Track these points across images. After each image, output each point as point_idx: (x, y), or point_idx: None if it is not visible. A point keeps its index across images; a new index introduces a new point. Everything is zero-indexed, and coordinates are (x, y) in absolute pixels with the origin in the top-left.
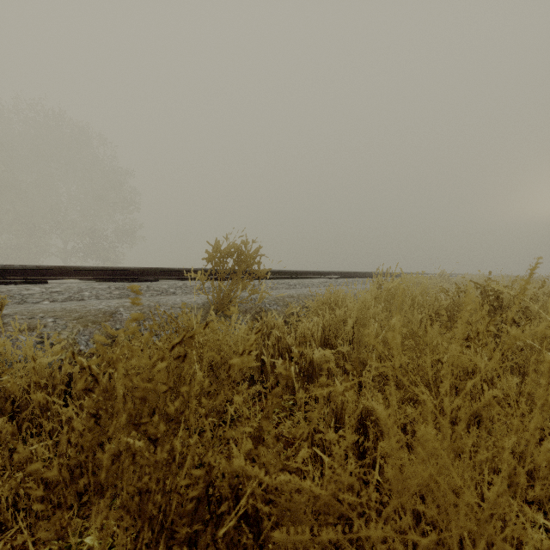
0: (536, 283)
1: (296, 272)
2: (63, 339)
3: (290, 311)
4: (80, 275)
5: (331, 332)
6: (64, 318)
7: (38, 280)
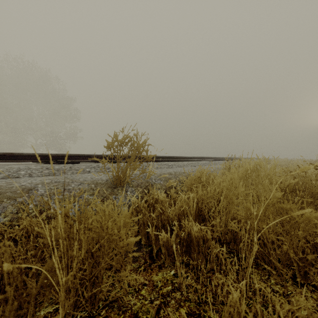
0: None
1: (173, 157)
2: None
3: (170, 185)
4: (24, 159)
5: (203, 205)
6: None
7: None
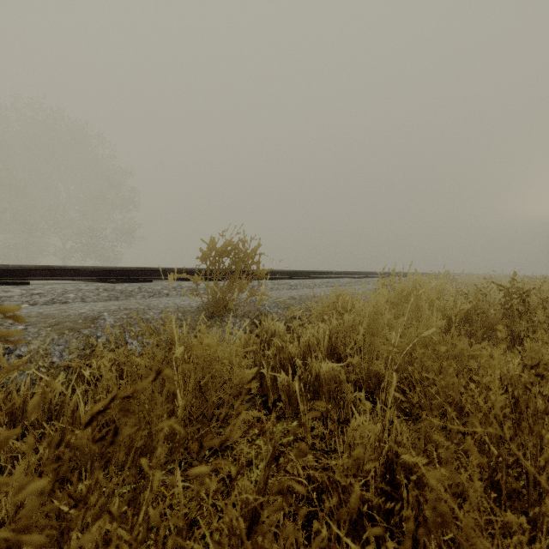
0: (546, 283)
1: (297, 272)
2: (32, 350)
3: (292, 314)
4: (67, 275)
5: (338, 339)
6: (37, 325)
7: (19, 281)
